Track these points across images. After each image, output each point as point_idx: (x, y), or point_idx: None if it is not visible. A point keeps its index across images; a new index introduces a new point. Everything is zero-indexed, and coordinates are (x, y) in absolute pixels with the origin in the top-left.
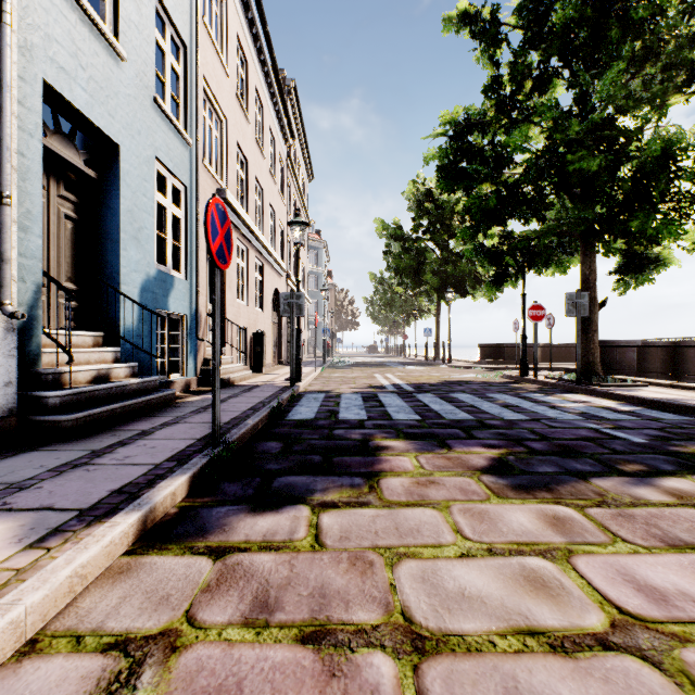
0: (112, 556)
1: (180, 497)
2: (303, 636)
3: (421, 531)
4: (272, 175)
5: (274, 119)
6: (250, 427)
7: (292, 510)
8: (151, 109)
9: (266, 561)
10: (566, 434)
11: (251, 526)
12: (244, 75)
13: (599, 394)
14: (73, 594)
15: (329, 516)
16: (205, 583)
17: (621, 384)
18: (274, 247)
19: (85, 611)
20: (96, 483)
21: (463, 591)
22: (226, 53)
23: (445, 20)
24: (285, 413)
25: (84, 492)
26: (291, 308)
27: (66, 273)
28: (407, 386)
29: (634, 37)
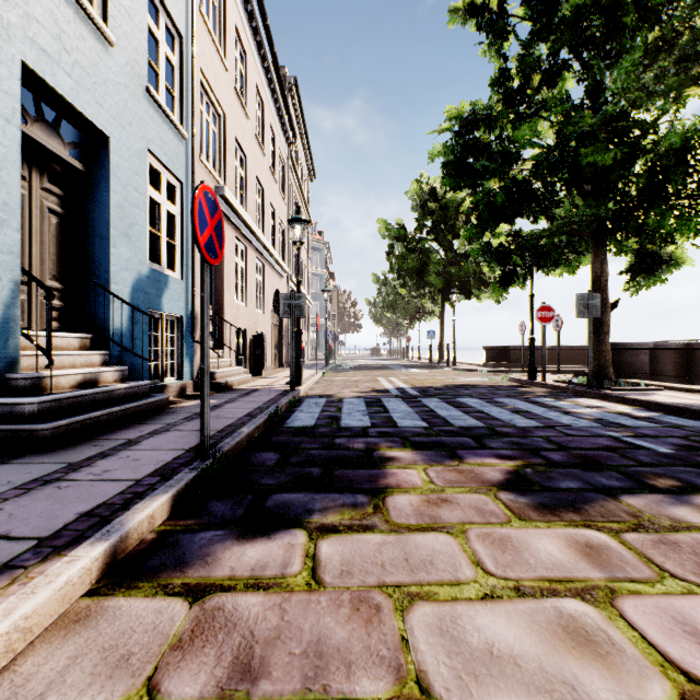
0: (68, 599)
1: (160, 520)
2: None
3: (435, 563)
4: (272, 173)
5: (274, 117)
6: (245, 435)
7: (286, 536)
8: (143, 99)
9: (252, 605)
10: (584, 444)
11: (238, 556)
12: (244, 69)
13: (613, 399)
14: (11, 654)
15: (328, 543)
16: (177, 636)
17: (635, 389)
18: (274, 247)
19: (22, 679)
20: (64, 504)
21: (490, 648)
22: (224, 46)
23: (451, 11)
24: (283, 419)
25: (48, 515)
26: (291, 309)
27: (51, 270)
28: (412, 389)
29: (651, 24)
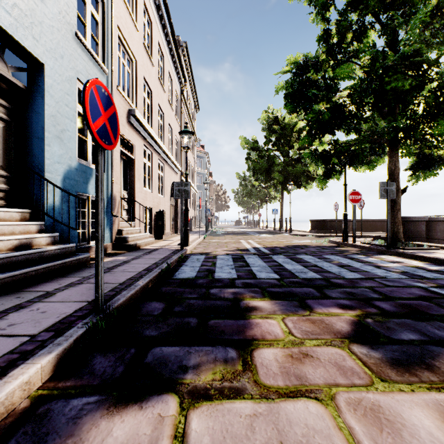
0: None
1: (40, 382)
2: None
3: None
4: (170, 104)
5: (172, 67)
6: (139, 288)
7: (158, 405)
8: (73, 40)
9: None
10: (403, 293)
11: (102, 437)
12: (150, 32)
13: (407, 256)
14: None
15: (199, 416)
16: None
17: (420, 248)
18: (172, 153)
19: None
20: None
21: None
22: (136, 14)
23: None
24: (173, 272)
25: None
26: (181, 193)
27: None
28: (264, 249)
29: None
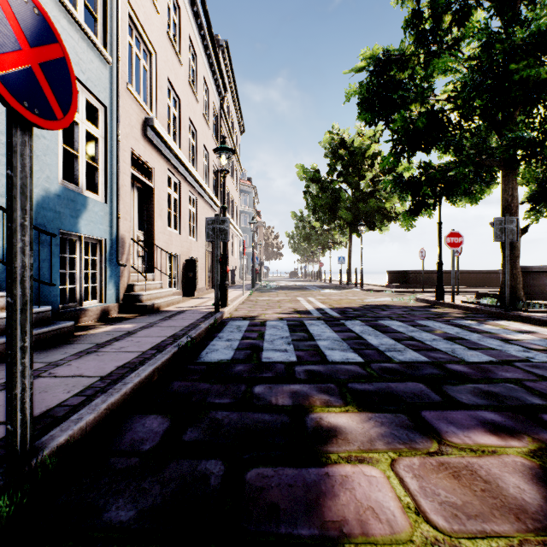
0: None
1: None
2: None
3: None
4: (205, 119)
5: (207, 71)
6: (131, 387)
7: None
8: (52, 5)
9: None
10: None
11: None
12: (177, 20)
13: (537, 322)
14: None
15: None
16: None
17: None
18: (208, 184)
19: None
20: None
21: None
22: None
23: None
24: (198, 350)
25: None
26: (215, 233)
27: None
28: (331, 310)
29: None
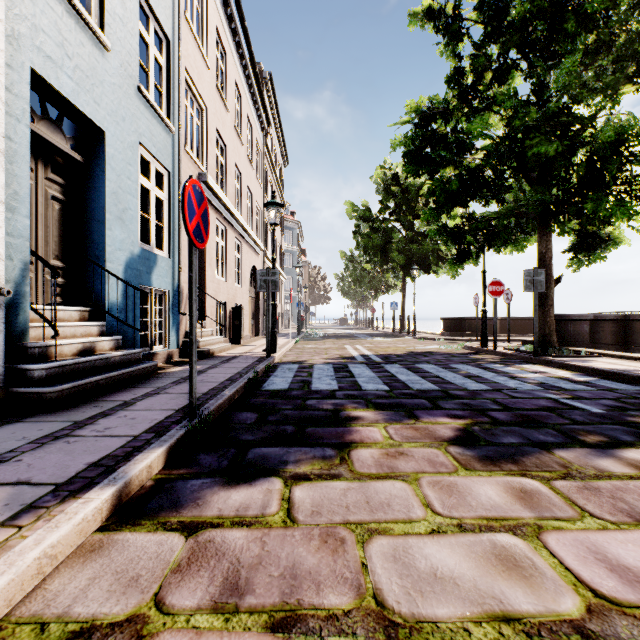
0: (84, 533)
1: (157, 470)
2: (273, 623)
3: (392, 505)
4: (249, 160)
5: (251, 109)
6: (227, 398)
7: (265, 483)
8: (135, 97)
9: (238, 538)
10: (527, 405)
11: (224, 499)
12: (224, 67)
13: (556, 365)
14: (41, 575)
15: (301, 489)
16: (176, 563)
17: (576, 356)
18: (251, 227)
19: (52, 595)
20: (74, 456)
21: (435, 571)
22: (206, 46)
23: (411, 15)
24: (260, 383)
25: (62, 465)
26: (267, 285)
27: (54, 251)
28: (376, 356)
29: (589, 30)
